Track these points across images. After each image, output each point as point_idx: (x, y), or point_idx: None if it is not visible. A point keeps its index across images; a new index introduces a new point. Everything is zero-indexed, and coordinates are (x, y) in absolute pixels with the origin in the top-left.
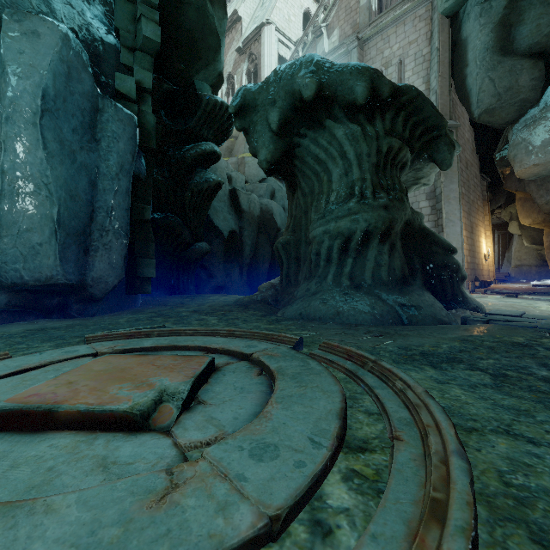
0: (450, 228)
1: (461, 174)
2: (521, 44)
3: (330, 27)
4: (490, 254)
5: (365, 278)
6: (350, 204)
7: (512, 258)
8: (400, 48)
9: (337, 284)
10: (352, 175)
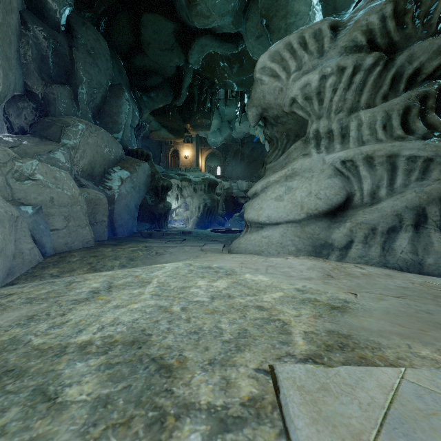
0: None
1: None
2: None
3: None
4: None
5: None
6: None
7: None
8: None
9: None
10: None
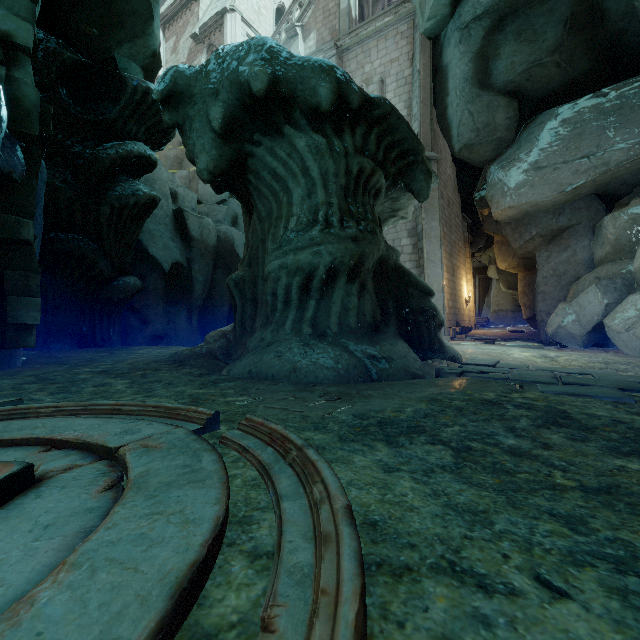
0: (432, 269)
1: (443, 212)
2: (497, 79)
3: (306, 28)
4: (471, 299)
5: (331, 325)
6: (312, 233)
7: (491, 303)
8: (382, 65)
9: (297, 333)
10: (316, 198)
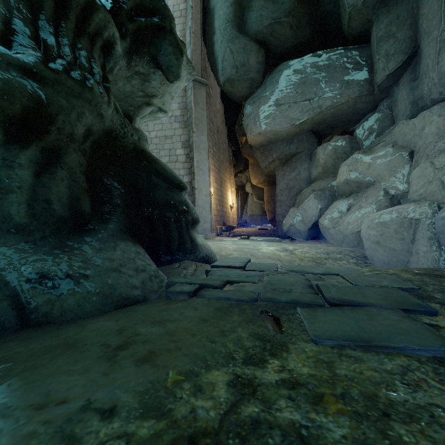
0: (201, 176)
1: (213, 135)
2: (251, 27)
3: None
4: (234, 205)
5: None
6: None
7: (248, 209)
8: None
9: None
10: None
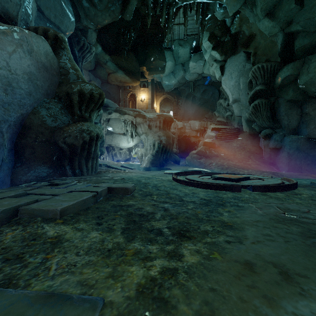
0: None
1: None
2: None
3: None
4: None
5: None
6: None
7: None
8: None
9: None
10: None
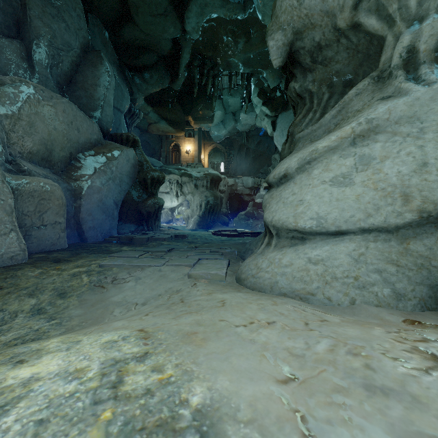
0: None
1: None
2: None
3: None
4: None
5: None
6: None
7: None
8: None
9: None
10: None
